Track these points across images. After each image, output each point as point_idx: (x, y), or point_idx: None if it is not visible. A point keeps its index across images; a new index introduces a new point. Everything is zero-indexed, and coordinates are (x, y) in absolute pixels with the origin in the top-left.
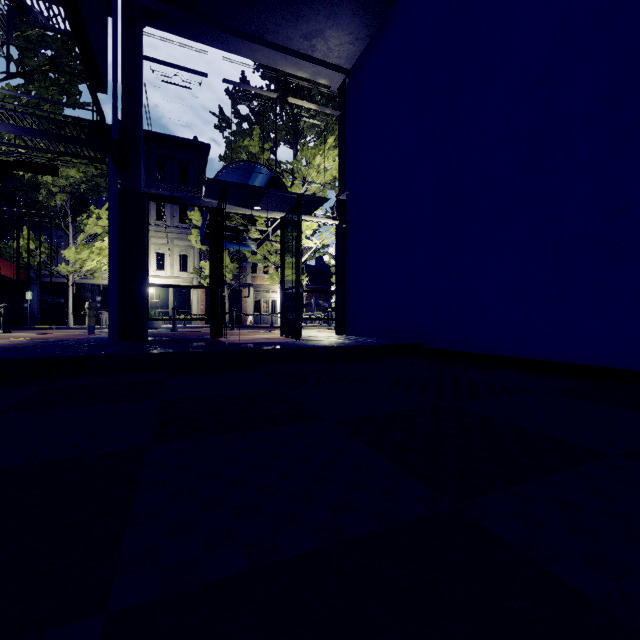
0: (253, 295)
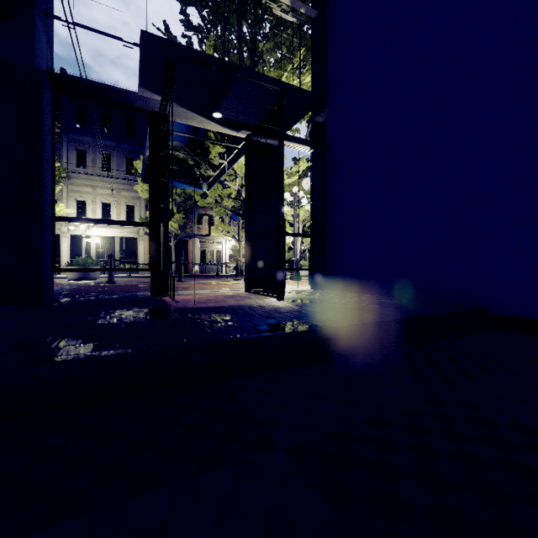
0: (198, 245)
